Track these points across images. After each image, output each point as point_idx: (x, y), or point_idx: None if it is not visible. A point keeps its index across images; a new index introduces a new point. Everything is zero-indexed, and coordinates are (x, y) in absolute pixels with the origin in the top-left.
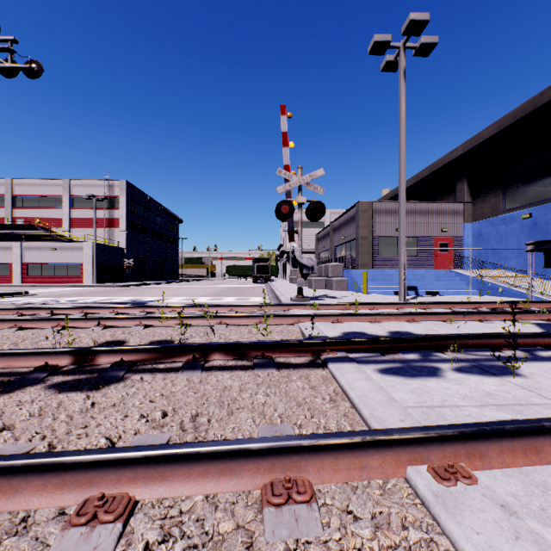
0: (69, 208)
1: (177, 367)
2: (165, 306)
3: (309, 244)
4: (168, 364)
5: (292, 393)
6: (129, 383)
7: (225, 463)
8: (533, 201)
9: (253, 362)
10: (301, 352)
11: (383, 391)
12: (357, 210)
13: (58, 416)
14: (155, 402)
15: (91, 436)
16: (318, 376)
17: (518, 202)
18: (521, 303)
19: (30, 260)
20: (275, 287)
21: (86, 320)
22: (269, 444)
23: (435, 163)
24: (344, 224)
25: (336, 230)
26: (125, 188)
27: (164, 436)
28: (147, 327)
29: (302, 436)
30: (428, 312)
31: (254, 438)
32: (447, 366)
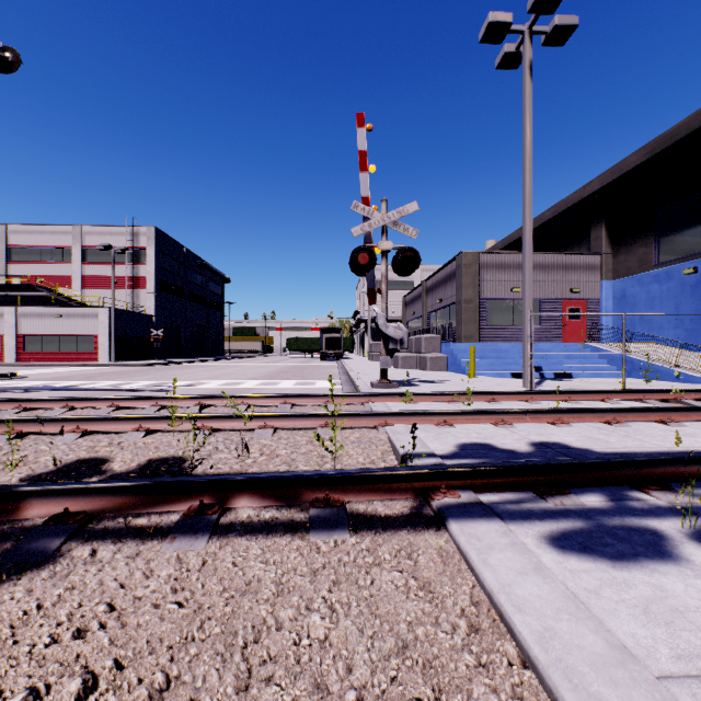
0: (80, 263)
1: (169, 524)
2: (189, 396)
3: (393, 311)
4: (154, 517)
5: (384, 607)
6: (59, 571)
7: None
8: (698, 251)
9: (308, 514)
10: (395, 491)
11: (588, 615)
12: (459, 264)
13: None
14: (83, 639)
15: None
16: (433, 553)
17: (677, 253)
18: None
19: (27, 331)
20: (349, 367)
21: (57, 422)
22: None
23: (561, 201)
24: (441, 283)
25: (429, 291)
26: (153, 236)
27: None
28: (152, 433)
29: None
30: (582, 409)
31: None
32: (672, 527)
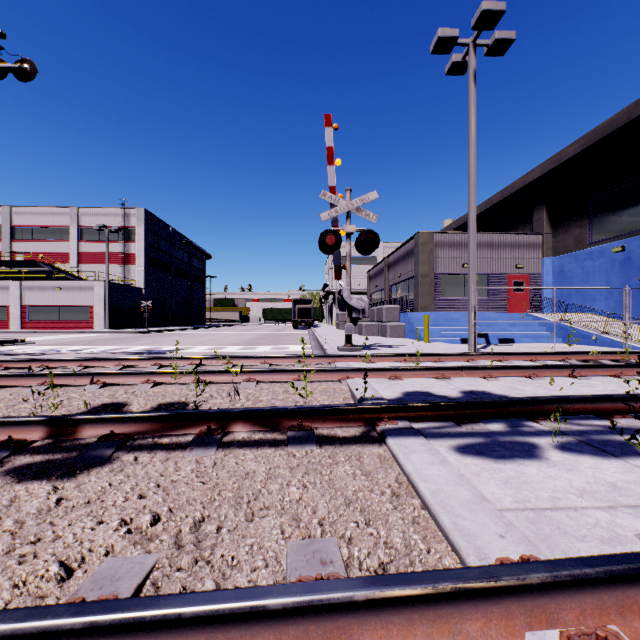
0: (77, 241)
1: (186, 442)
2: (183, 357)
3: (359, 284)
4: (174, 438)
5: (338, 483)
6: (116, 467)
7: (227, 632)
8: (626, 232)
9: (287, 435)
10: (351, 421)
11: (466, 483)
12: (416, 243)
13: (3, 522)
14: (145, 498)
15: (39, 559)
16: (374, 457)
17: (608, 233)
18: (618, 354)
19: (31, 302)
20: (318, 334)
21: (81, 376)
22: (300, 600)
23: (508, 187)
24: (401, 259)
25: (390, 266)
26: (143, 217)
27: (145, 562)
28: (157, 385)
29: (354, 581)
30: (508, 366)
31: (275, 586)
32: (546, 441)
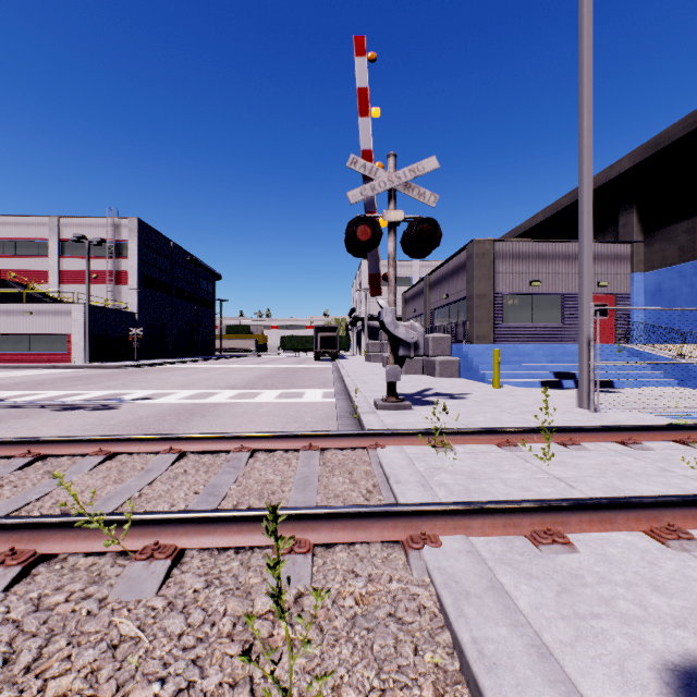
0: (57, 257)
1: None
2: (85, 439)
3: None
4: None
5: None
6: None
7: None
8: None
9: None
10: None
11: None
12: (471, 253)
13: None
14: None
15: None
16: None
17: None
18: None
19: None
20: (345, 371)
21: None
22: None
23: None
24: (447, 276)
25: (433, 286)
26: (136, 228)
27: None
28: None
29: None
30: None
31: None
32: None
